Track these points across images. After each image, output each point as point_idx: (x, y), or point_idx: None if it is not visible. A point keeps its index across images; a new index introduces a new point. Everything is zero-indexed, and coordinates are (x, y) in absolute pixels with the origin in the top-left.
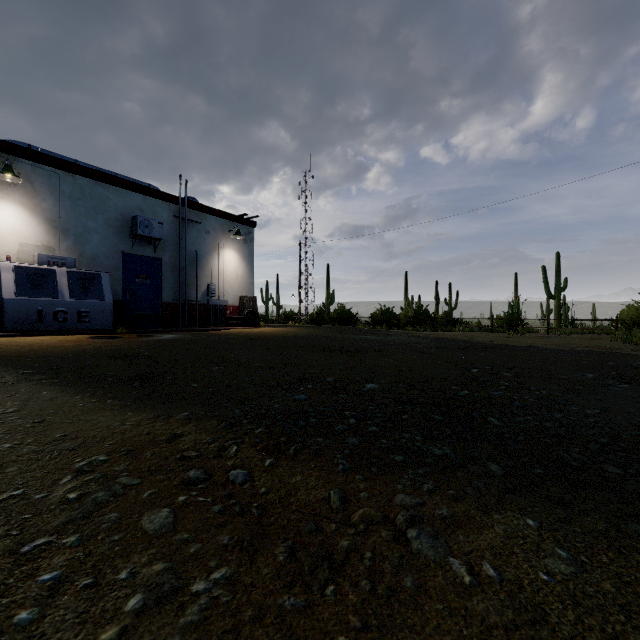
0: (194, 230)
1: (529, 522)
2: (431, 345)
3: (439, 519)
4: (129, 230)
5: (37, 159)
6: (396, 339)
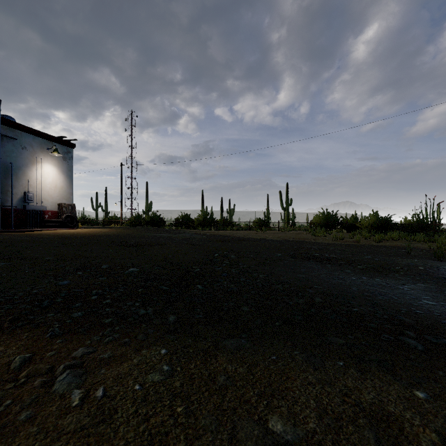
0: (9, 144)
1: (162, 351)
2: (202, 239)
3: (98, 361)
4: None
5: None
6: (182, 236)
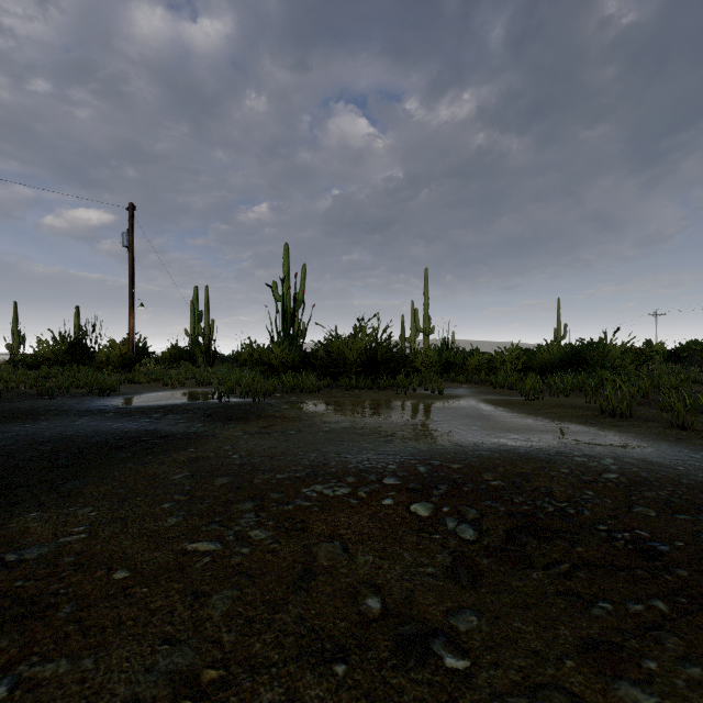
0: None
1: (34, 514)
2: None
3: None
4: None
5: None
6: None
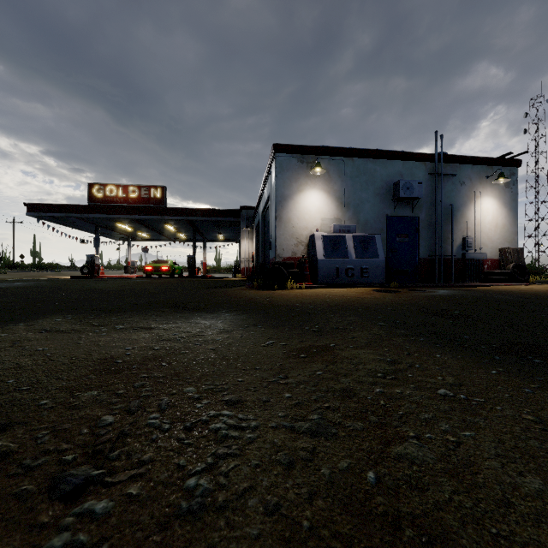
0: (448, 184)
1: None
2: None
3: None
4: (391, 195)
5: (331, 153)
6: None
